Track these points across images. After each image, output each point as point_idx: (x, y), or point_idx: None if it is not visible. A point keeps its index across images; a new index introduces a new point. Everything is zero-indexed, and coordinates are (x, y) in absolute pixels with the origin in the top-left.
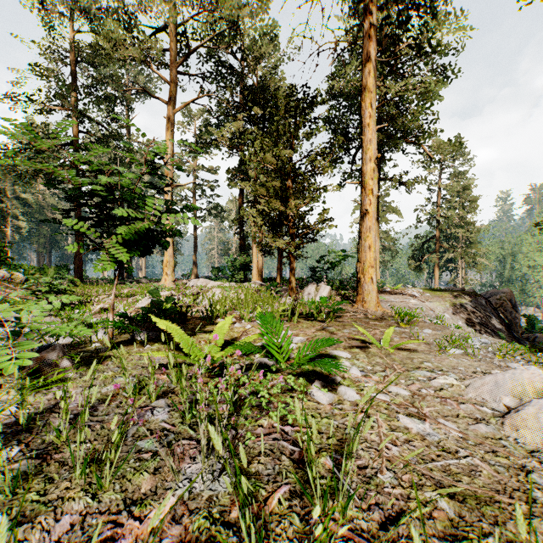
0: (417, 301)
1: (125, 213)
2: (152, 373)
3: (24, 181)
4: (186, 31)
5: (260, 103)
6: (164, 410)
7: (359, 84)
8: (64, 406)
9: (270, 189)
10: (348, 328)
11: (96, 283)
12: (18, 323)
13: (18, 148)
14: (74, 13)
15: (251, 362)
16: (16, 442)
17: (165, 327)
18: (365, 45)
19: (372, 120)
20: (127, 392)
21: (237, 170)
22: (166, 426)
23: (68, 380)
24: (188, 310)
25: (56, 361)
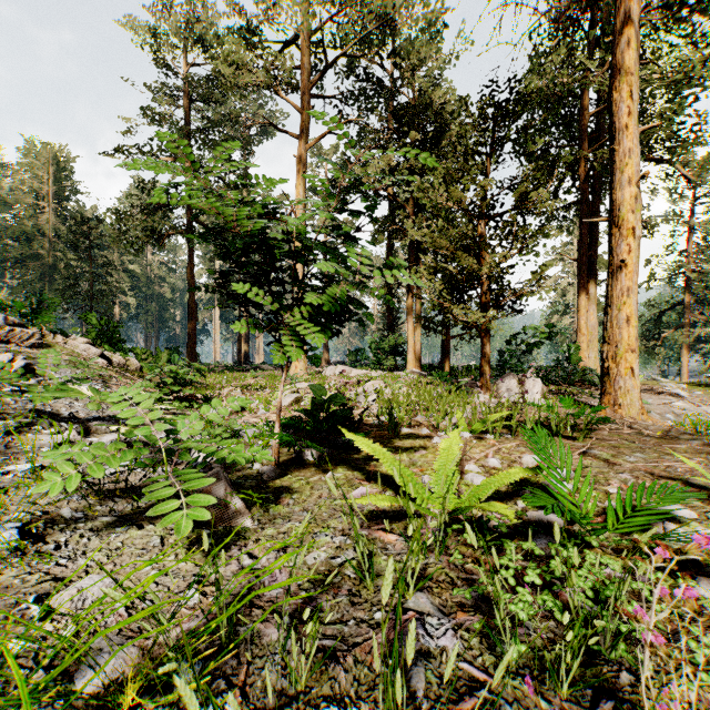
0: (686, 404)
1: (331, 270)
2: (415, 552)
3: (134, 249)
4: (323, 40)
5: (418, 126)
6: (441, 623)
7: (571, 80)
8: (309, 631)
9: (456, 239)
10: (628, 454)
11: (212, 371)
12: (168, 437)
13: (167, 184)
14: (187, 42)
15: (518, 517)
16: (223, 682)
17: (366, 448)
18: (619, 2)
19: (631, 118)
20: (350, 569)
21: (387, 219)
22: (475, 672)
23: (246, 533)
24: (364, 416)
25: (232, 504)
